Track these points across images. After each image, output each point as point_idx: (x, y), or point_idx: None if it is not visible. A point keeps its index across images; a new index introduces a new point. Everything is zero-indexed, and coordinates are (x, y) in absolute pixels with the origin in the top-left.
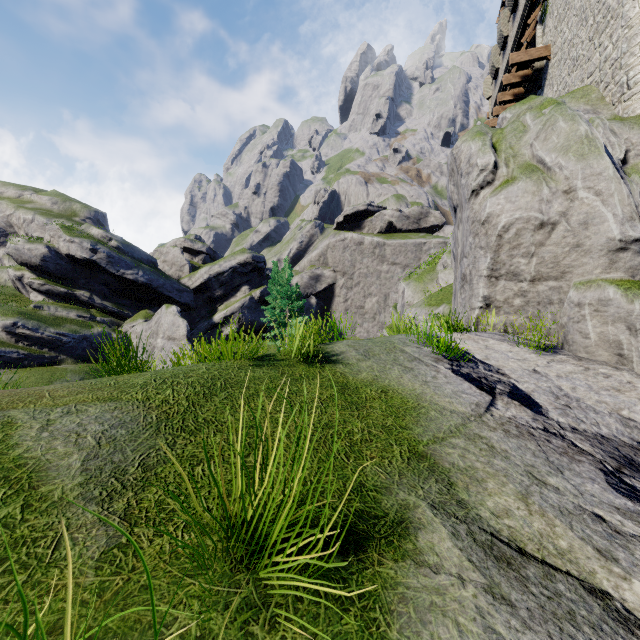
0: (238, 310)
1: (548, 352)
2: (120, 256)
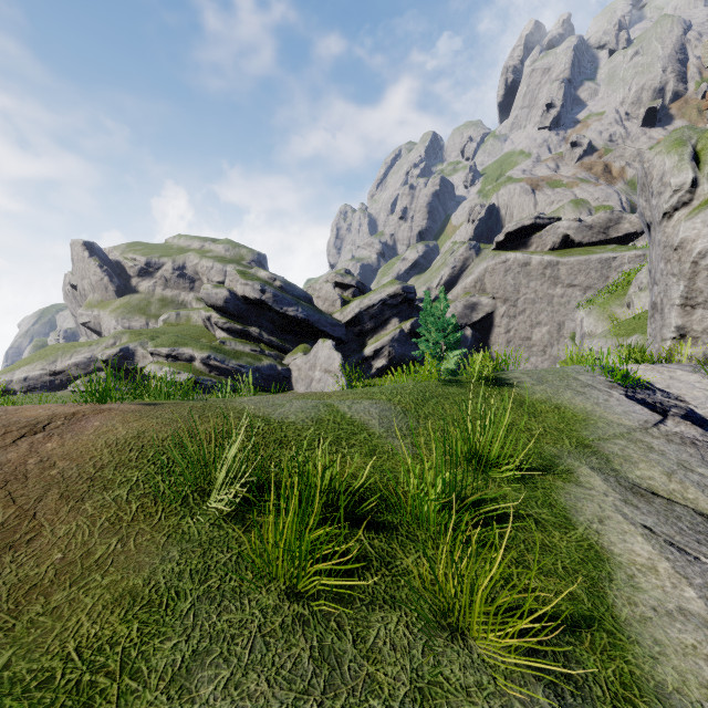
0: (388, 343)
1: None
2: (283, 295)
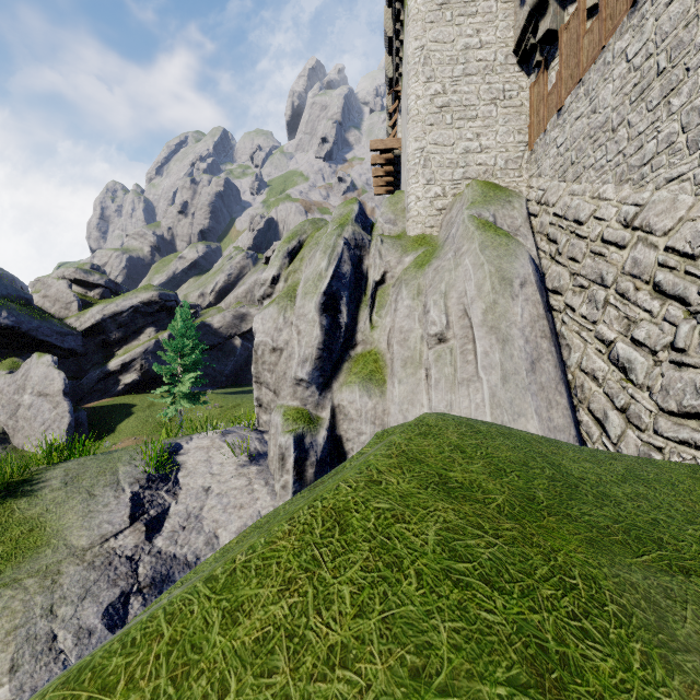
0: (140, 356)
1: (252, 462)
2: None
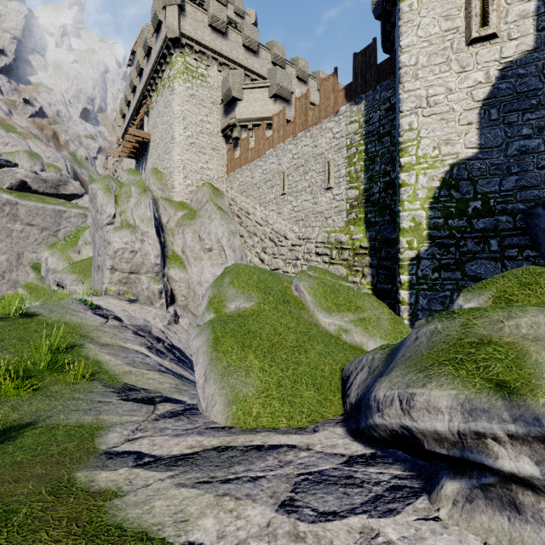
0: None
1: (132, 302)
2: None
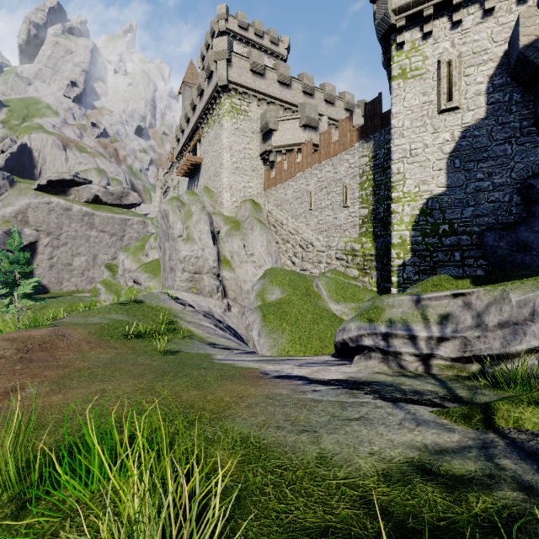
0: None
1: (197, 295)
2: None
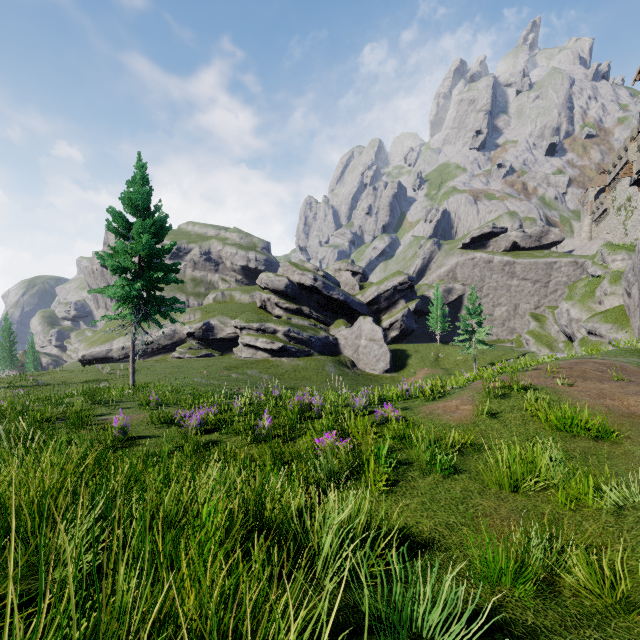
0: (400, 319)
1: None
2: (328, 282)
